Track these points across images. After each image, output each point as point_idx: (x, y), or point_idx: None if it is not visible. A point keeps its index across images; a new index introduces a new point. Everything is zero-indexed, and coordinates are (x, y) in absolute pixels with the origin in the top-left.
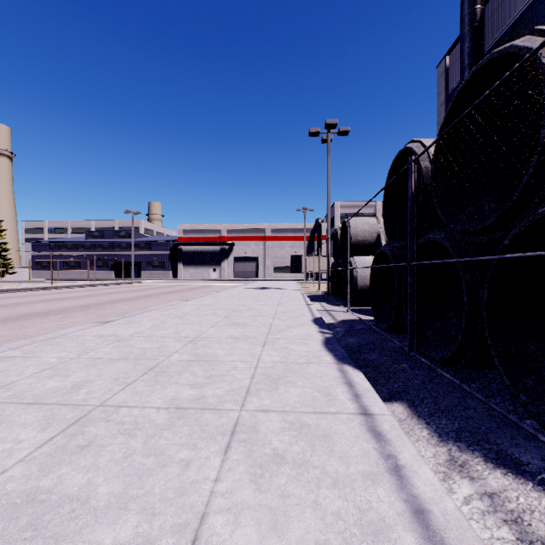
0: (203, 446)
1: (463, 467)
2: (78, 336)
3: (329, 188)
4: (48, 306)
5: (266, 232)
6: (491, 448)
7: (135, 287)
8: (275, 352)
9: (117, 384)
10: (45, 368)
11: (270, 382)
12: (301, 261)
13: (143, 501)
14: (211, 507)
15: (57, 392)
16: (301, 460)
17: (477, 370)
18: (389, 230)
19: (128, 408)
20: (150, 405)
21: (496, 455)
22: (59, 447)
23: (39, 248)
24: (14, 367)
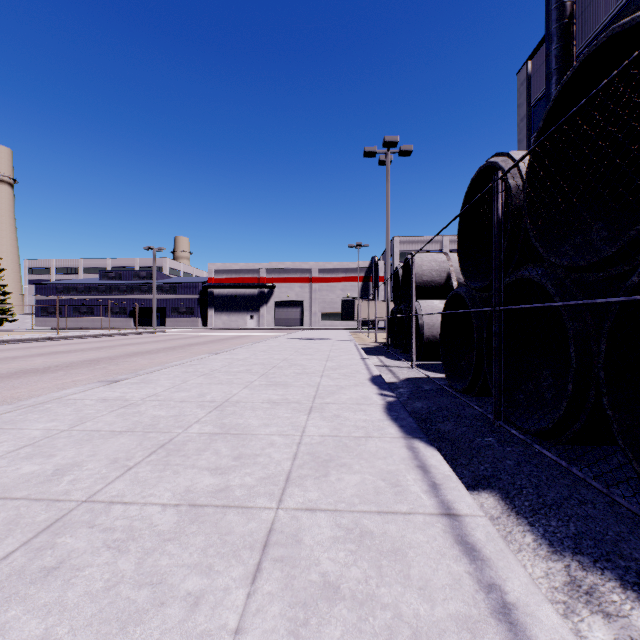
0: (221, 569)
1: (592, 596)
2: (76, 400)
3: (388, 219)
4: (50, 360)
5: (313, 272)
6: (628, 566)
7: (157, 337)
8: (324, 421)
9: (114, 468)
10: (24, 444)
11: (317, 466)
12: (353, 307)
13: None
14: None
15: (32, 480)
16: (364, 593)
17: (585, 445)
18: (466, 267)
19: (123, 505)
20: (154, 501)
21: (638, 577)
22: (14, 570)
23: (45, 291)
24: None
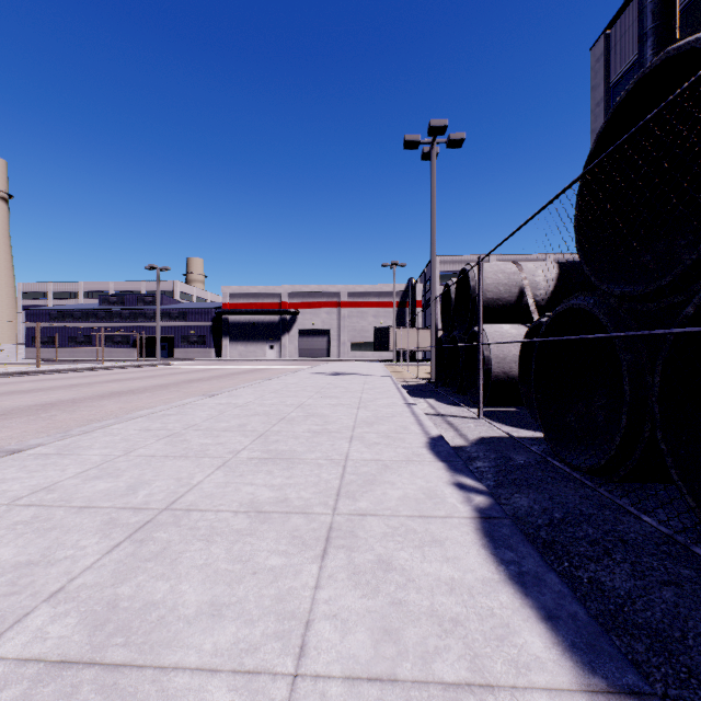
0: None
1: None
2: None
3: (433, 225)
4: None
5: (342, 296)
6: None
7: (156, 371)
8: (356, 592)
9: None
10: None
11: None
12: (388, 336)
13: None
14: None
15: None
16: None
17: None
18: (593, 262)
19: None
20: None
21: None
22: None
23: (36, 317)
24: None
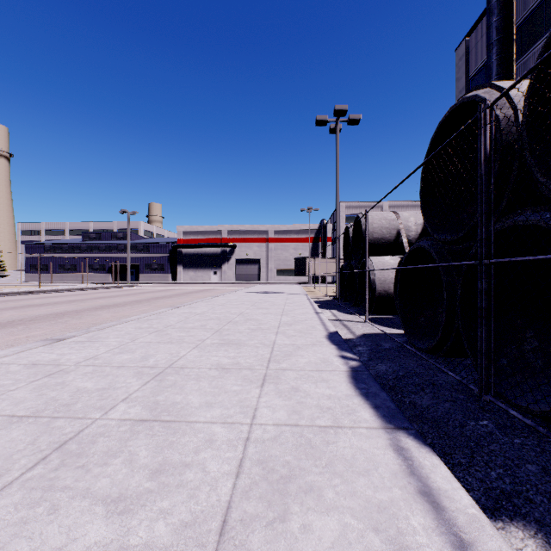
0: None
1: None
2: (1, 365)
3: (337, 182)
4: (18, 314)
5: (269, 233)
6: None
7: (129, 291)
8: (280, 399)
9: None
10: None
11: (271, 491)
12: (305, 264)
13: None
14: None
15: None
16: None
17: None
18: (430, 219)
19: None
20: None
21: None
22: None
23: (34, 250)
24: None
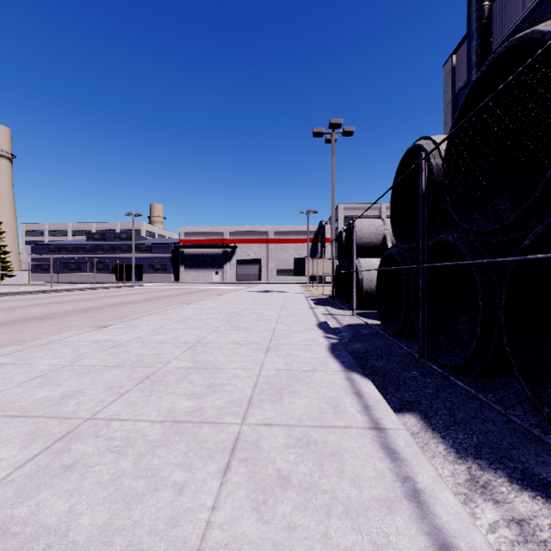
0: (199, 466)
1: (486, 489)
2: (73, 342)
3: (333, 189)
4: (46, 309)
5: (269, 234)
6: (516, 466)
7: (136, 290)
8: (279, 358)
9: (110, 394)
10: (35, 376)
11: (273, 392)
12: (304, 264)
13: (130, 534)
14: (207, 542)
15: (45, 403)
16: (309, 483)
17: (492, 377)
18: (397, 231)
19: (120, 421)
20: (144, 418)
21: (522, 475)
22: (40, 467)
23: (39, 250)
24: (3, 375)
